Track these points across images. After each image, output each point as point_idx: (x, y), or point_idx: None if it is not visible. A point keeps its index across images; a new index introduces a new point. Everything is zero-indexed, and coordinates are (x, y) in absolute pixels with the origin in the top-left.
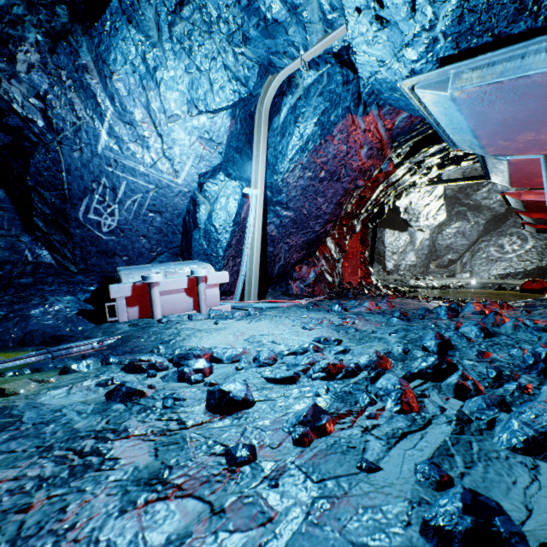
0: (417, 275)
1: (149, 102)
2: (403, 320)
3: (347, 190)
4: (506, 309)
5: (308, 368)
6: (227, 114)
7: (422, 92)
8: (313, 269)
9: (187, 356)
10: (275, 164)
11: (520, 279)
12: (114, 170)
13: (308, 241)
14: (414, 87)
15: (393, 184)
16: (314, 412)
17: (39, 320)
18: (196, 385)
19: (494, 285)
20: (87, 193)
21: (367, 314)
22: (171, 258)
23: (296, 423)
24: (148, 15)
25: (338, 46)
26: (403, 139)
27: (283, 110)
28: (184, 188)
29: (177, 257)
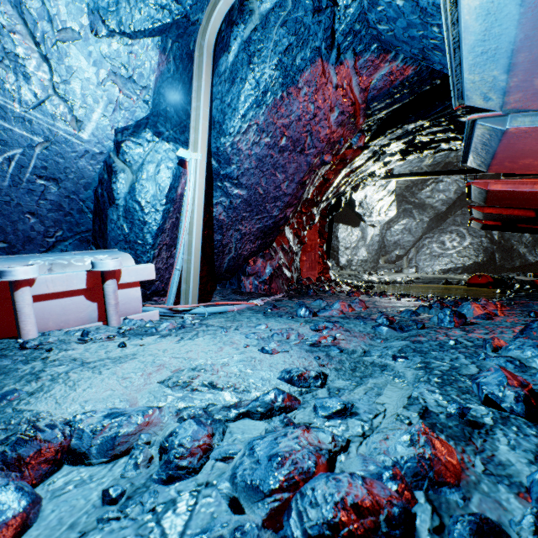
0: (368, 270)
1: None
2: (396, 329)
3: (312, 165)
4: (500, 310)
5: (286, 503)
6: (154, 43)
7: None
8: (269, 263)
9: None
10: (222, 122)
11: (459, 273)
12: None
13: (265, 228)
14: None
15: (356, 169)
16: None
17: None
18: None
19: (440, 280)
20: None
21: (343, 319)
22: (79, 246)
23: None
24: None
25: None
26: (378, 107)
27: (232, 46)
28: (92, 147)
29: (88, 245)
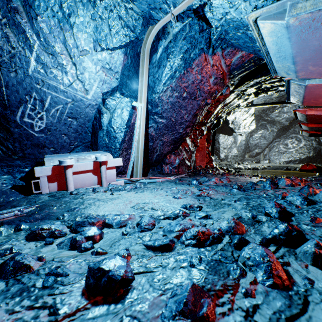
0: (238, 161)
1: (65, 39)
2: (241, 190)
3: (200, 105)
4: (304, 183)
5: (181, 234)
6: (121, 51)
7: (263, 23)
8: (178, 157)
9: (83, 224)
10: (154, 87)
11: (297, 163)
12: (41, 87)
13: (175, 139)
14: (257, 19)
15: (227, 104)
16: (194, 296)
17: None
18: (84, 252)
19: (283, 167)
20: (22, 103)
21: (215, 186)
22: (84, 149)
23: (176, 313)
24: None
25: (197, 4)
26: (237, 73)
27: (159, 50)
28: (92, 102)
29: (88, 149)
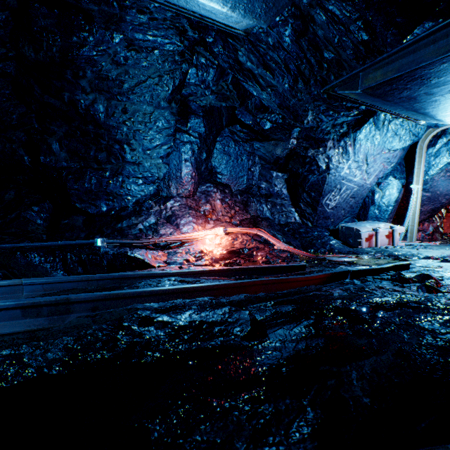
0: None
1: (368, 152)
2: None
3: None
4: None
5: None
6: (401, 149)
7: None
8: (431, 224)
9: (444, 256)
10: (427, 171)
11: None
12: (343, 181)
13: (434, 208)
14: None
15: None
16: None
17: (336, 245)
18: None
19: None
20: (329, 192)
21: None
22: (350, 219)
23: None
24: (380, 120)
25: None
26: None
27: (437, 145)
28: (368, 185)
29: (353, 219)
